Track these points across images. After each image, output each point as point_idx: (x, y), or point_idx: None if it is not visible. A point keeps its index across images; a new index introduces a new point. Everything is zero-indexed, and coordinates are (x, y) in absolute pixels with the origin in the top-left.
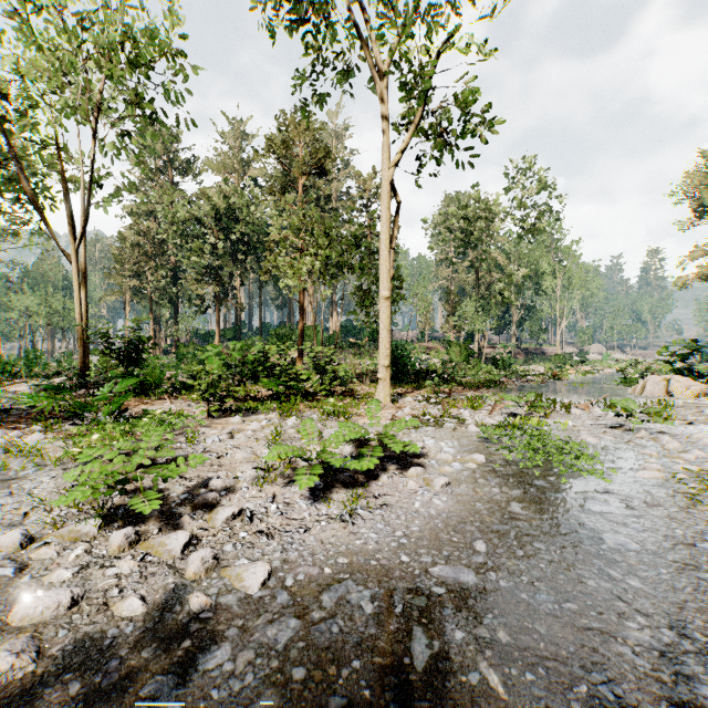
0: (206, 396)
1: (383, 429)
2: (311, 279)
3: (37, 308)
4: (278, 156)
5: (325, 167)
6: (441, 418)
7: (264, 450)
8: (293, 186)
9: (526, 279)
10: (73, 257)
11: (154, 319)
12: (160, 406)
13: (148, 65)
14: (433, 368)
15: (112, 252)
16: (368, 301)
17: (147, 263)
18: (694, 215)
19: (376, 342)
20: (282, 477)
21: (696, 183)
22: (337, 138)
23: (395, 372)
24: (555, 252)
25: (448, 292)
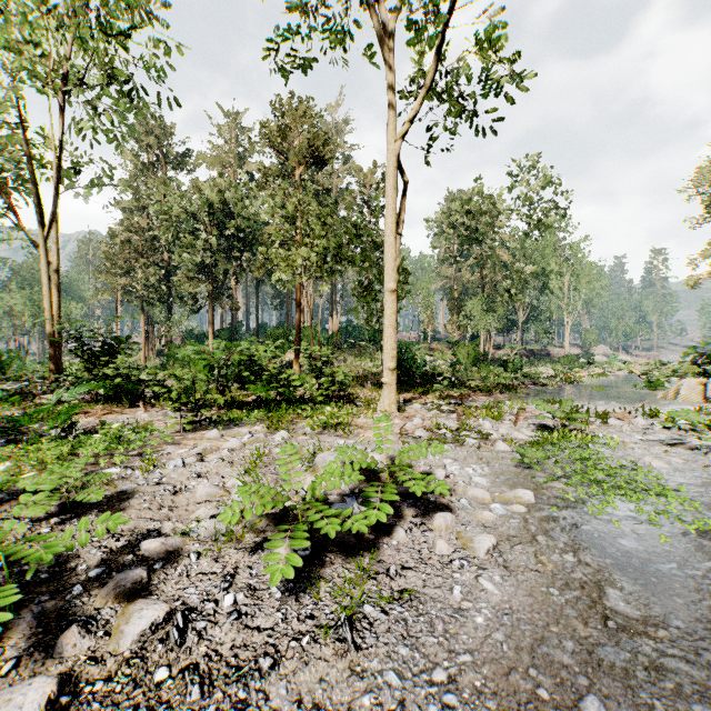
0: (177, 406)
1: (396, 458)
2: (307, 272)
3: (22, 307)
4: (273, 143)
5: (324, 155)
6: (459, 431)
7: (237, 482)
8: (290, 176)
9: (532, 278)
10: (42, 247)
11: (147, 319)
12: (130, 415)
13: (125, 33)
14: (437, 371)
15: (102, 250)
16: (370, 297)
17: (138, 261)
18: (706, 211)
19: (377, 343)
20: (253, 530)
21: (708, 178)
22: (337, 133)
23: (398, 374)
24: (562, 250)
25: (452, 291)
